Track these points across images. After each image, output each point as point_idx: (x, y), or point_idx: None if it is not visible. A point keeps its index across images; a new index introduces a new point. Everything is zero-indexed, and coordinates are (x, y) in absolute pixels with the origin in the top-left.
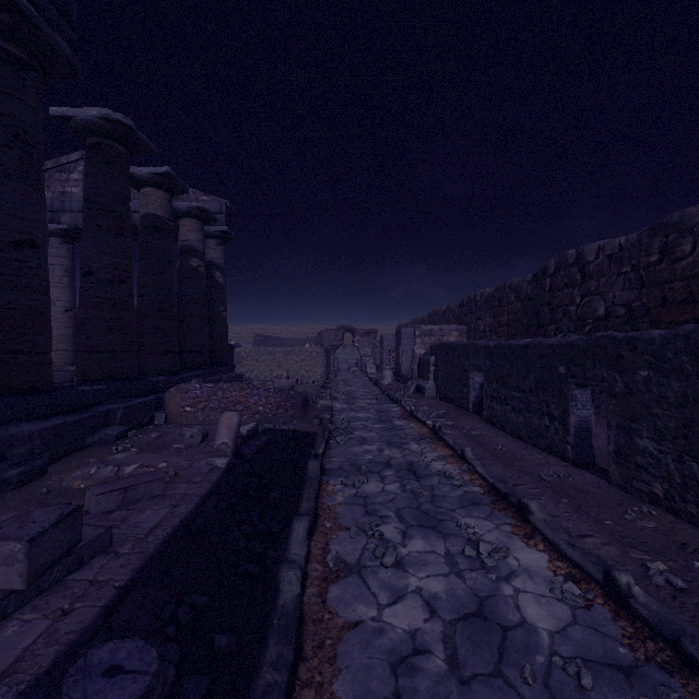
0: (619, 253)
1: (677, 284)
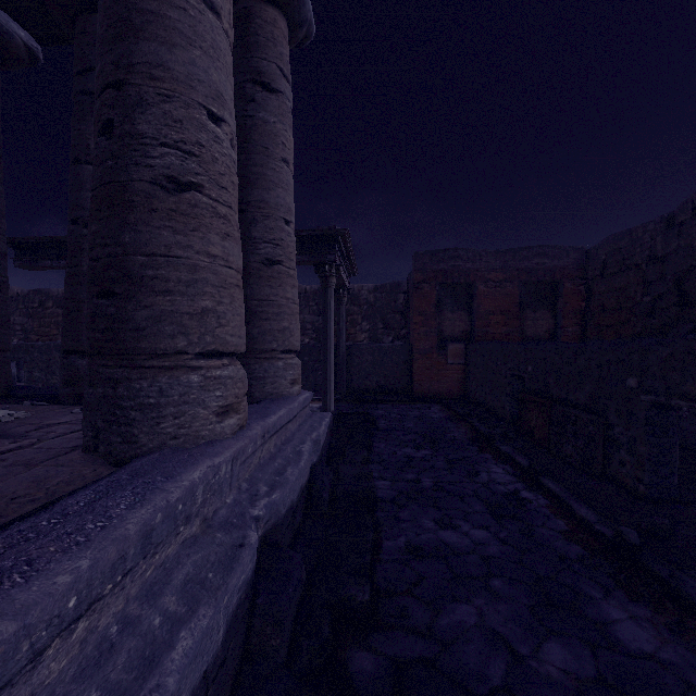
0: (18, 298)
1: (47, 319)
